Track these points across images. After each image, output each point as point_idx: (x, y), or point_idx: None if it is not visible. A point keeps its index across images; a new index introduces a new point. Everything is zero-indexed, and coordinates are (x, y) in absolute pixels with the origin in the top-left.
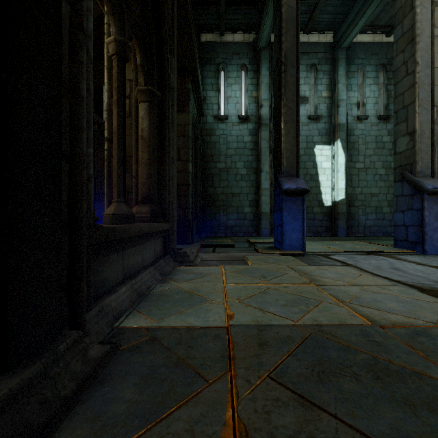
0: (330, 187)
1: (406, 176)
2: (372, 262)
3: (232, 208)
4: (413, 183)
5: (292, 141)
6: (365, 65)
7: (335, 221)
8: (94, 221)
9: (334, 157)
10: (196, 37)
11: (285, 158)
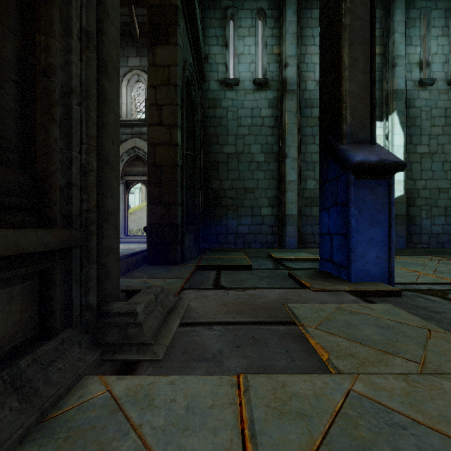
0: None
1: None
2: None
3: (244, 209)
4: None
5: (362, 77)
6: (430, 9)
7: None
8: None
9: (387, 138)
10: None
11: (349, 109)
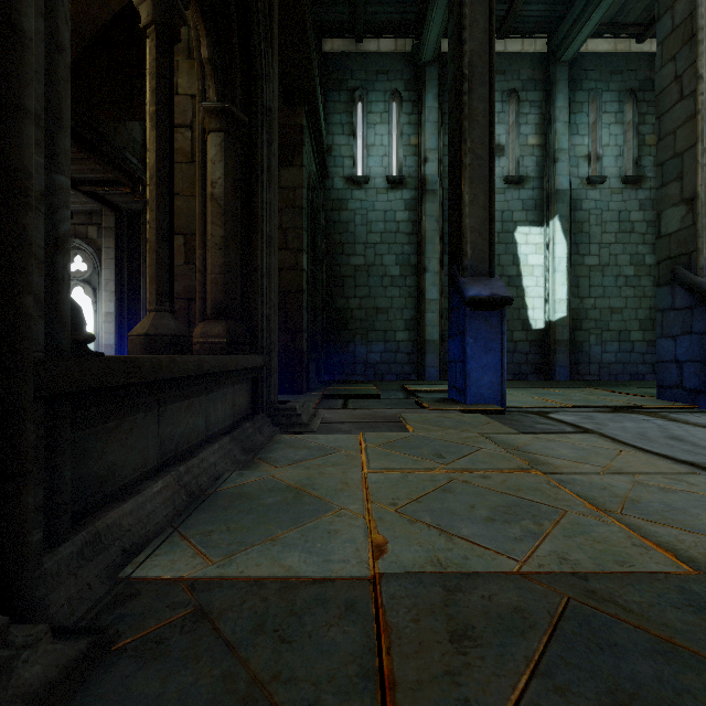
0: (542, 297)
1: (679, 276)
2: (628, 426)
3: (376, 333)
4: (692, 286)
5: (482, 213)
6: (600, 91)
7: (550, 355)
8: (81, 343)
9: (548, 247)
10: (316, 44)
11: (470, 243)
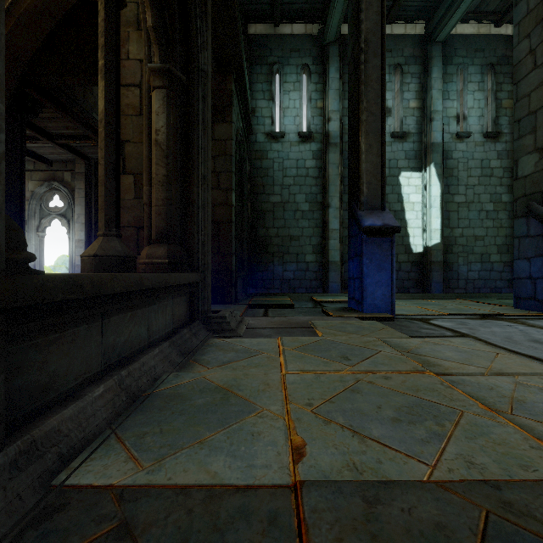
0: (421, 227)
1: (533, 210)
2: (496, 330)
3: (290, 255)
4: None
5: (375, 159)
6: (466, 65)
7: (427, 273)
8: (21, 261)
9: (426, 188)
10: (242, 28)
11: (366, 183)
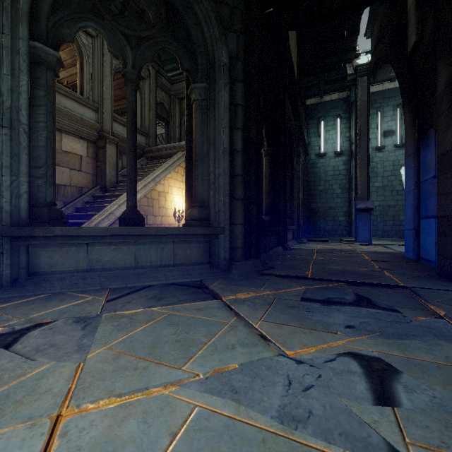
0: None
1: None
2: None
3: (329, 217)
4: None
5: (364, 179)
6: None
7: None
8: None
9: None
10: (303, 104)
11: (360, 189)
